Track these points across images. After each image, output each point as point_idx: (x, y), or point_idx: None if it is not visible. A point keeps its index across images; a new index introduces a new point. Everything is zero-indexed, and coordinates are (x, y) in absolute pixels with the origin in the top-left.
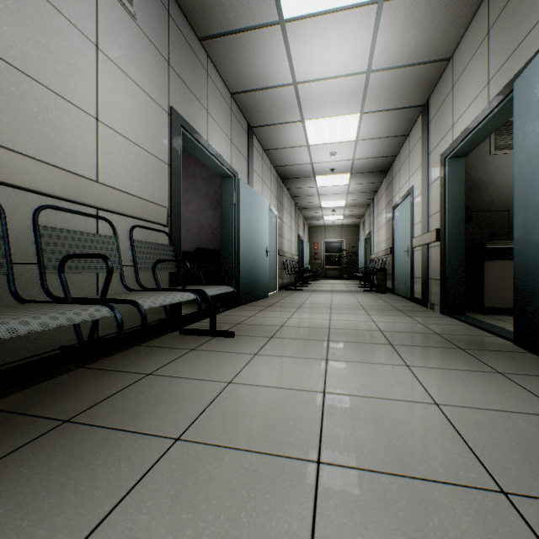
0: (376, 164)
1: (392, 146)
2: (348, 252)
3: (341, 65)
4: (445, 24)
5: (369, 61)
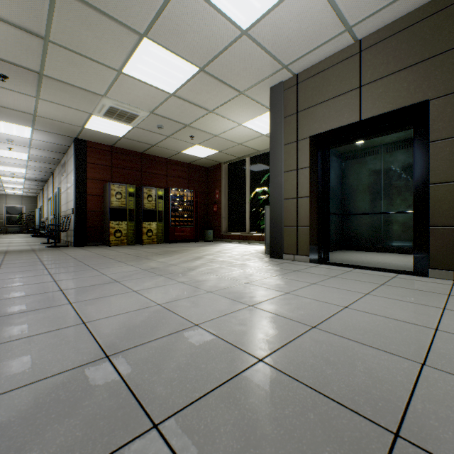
0: (39, 179)
1: (45, 177)
2: (28, 215)
3: (16, 162)
4: (50, 165)
5: (27, 164)
